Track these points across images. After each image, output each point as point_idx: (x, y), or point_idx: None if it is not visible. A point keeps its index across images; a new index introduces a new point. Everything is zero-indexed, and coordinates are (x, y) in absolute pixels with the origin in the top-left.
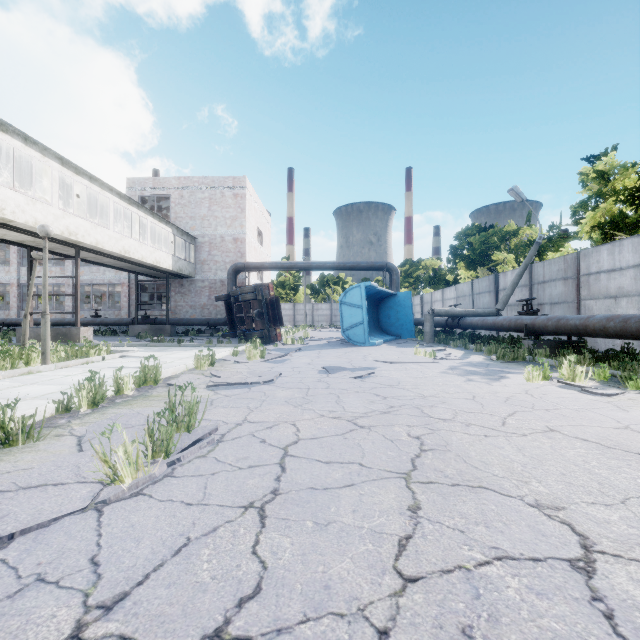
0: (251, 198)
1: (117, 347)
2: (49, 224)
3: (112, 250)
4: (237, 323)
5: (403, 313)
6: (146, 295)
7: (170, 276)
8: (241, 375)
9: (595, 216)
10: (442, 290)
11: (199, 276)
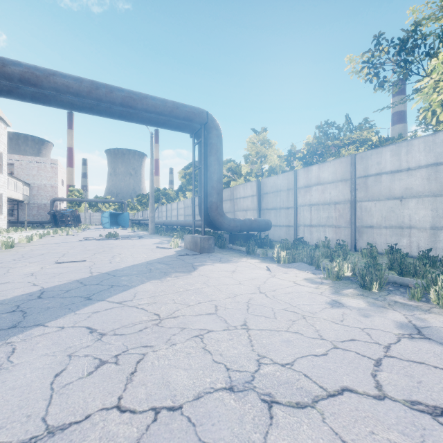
0: (59, 167)
1: None
2: None
3: (8, 196)
4: (60, 222)
5: (126, 219)
6: None
7: (15, 201)
8: None
9: None
10: (147, 210)
11: (32, 201)
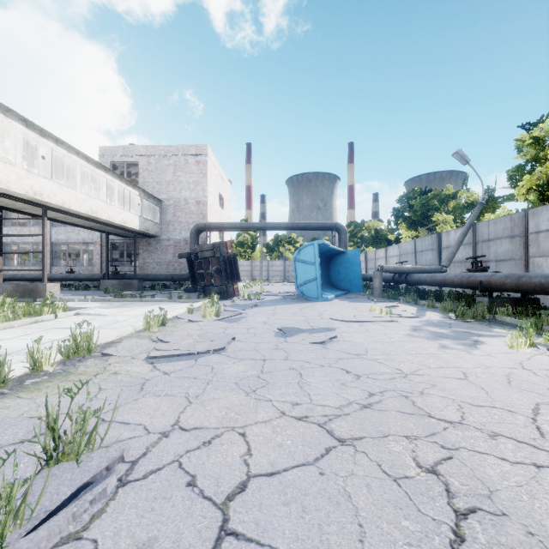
0: (212, 165)
1: (81, 302)
2: (12, 183)
3: (79, 210)
4: (198, 279)
5: (352, 269)
6: (117, 253)
7: (138, 235)
8: (191, 339)
9: (532, 179)
10: (385, 248)
11: (165, 235)
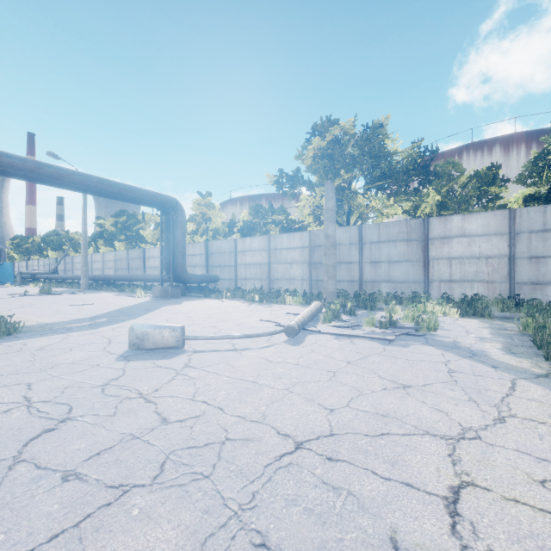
0: None
1: None
2: None
3: None
4: None
5: (8, 272)
6: None
7: None
8: None
9: None
10: (38, 260)
11: None
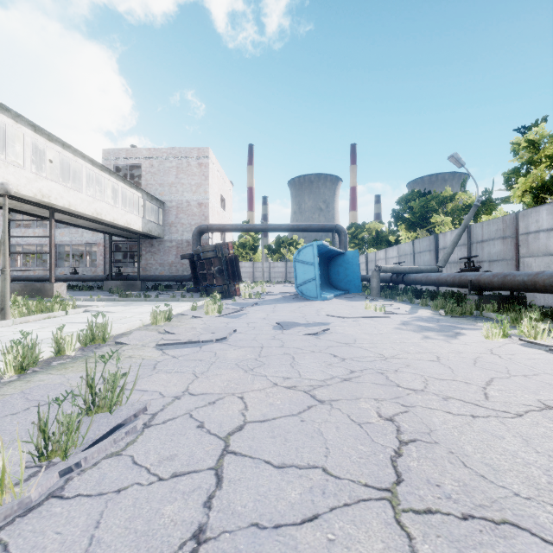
0: (214, 167)
1: (87, 301)
2: (22, 186)
3: (84, 212)
4: (200, 279)
5: (351, 270)
6: (120, 254)
7: (141, 237)
8: (195, 331)
9: (527, 181)
10: (385, 249)
11: (167, 237)
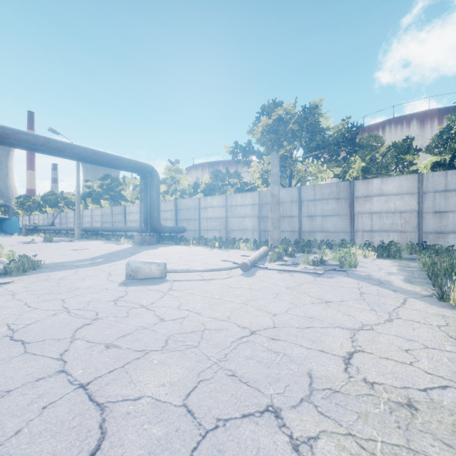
0: None
1: None
2: None
3: None
4: None
5: (15, 225)
6: None
7: None
8: None
9: None
10: (38, 215)
11: None
